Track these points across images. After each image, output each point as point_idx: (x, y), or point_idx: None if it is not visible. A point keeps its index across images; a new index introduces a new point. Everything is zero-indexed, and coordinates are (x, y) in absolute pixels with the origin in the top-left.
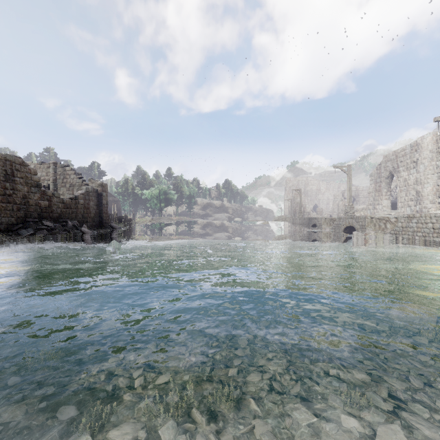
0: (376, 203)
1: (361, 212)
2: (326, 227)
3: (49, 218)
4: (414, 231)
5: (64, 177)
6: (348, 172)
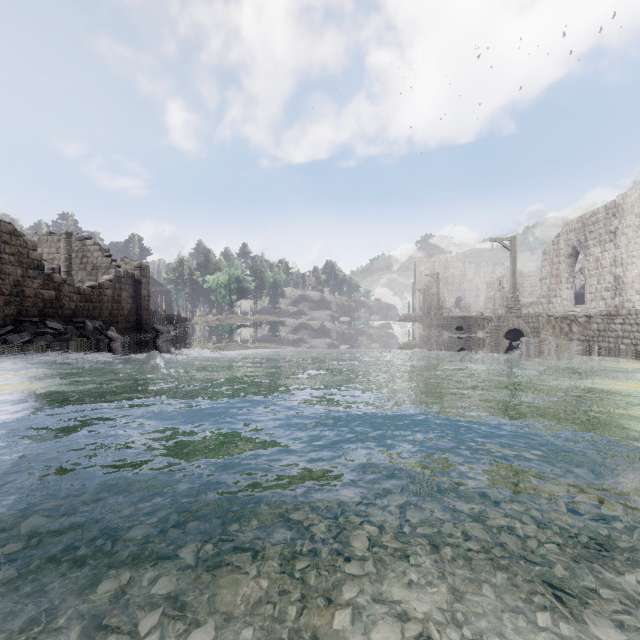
0: (552, 294)
1: (529, 308)
2: (478, 330)
3: (56, 317)
4: (619, 336)
5: (84, 254)
6: (511, 247)
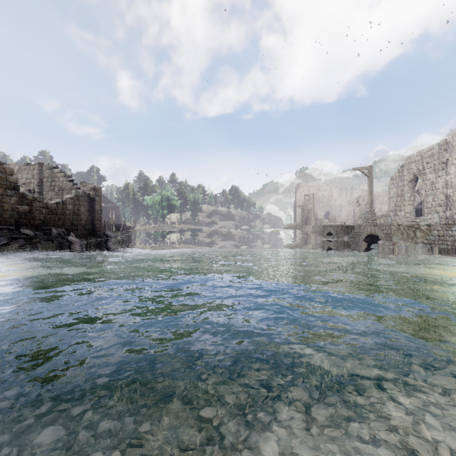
0: (398, 209)
1: (380, 219)
2: (344, 235)
3: (29, 226)
4: (455, 240)
5: (53, 179)
6: (369, 174)
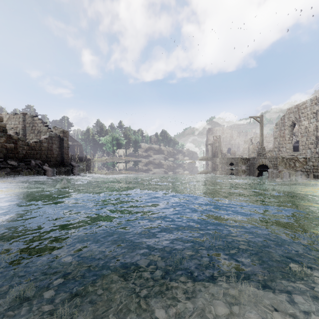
0: (280, 146)
1: (268, 153)
2: (242, 165)
3: (14, 158)
4: None
5: (33, 125)
6: (260, 121)
